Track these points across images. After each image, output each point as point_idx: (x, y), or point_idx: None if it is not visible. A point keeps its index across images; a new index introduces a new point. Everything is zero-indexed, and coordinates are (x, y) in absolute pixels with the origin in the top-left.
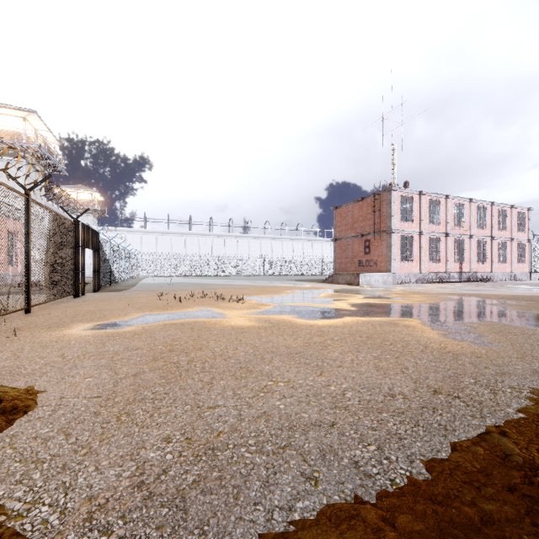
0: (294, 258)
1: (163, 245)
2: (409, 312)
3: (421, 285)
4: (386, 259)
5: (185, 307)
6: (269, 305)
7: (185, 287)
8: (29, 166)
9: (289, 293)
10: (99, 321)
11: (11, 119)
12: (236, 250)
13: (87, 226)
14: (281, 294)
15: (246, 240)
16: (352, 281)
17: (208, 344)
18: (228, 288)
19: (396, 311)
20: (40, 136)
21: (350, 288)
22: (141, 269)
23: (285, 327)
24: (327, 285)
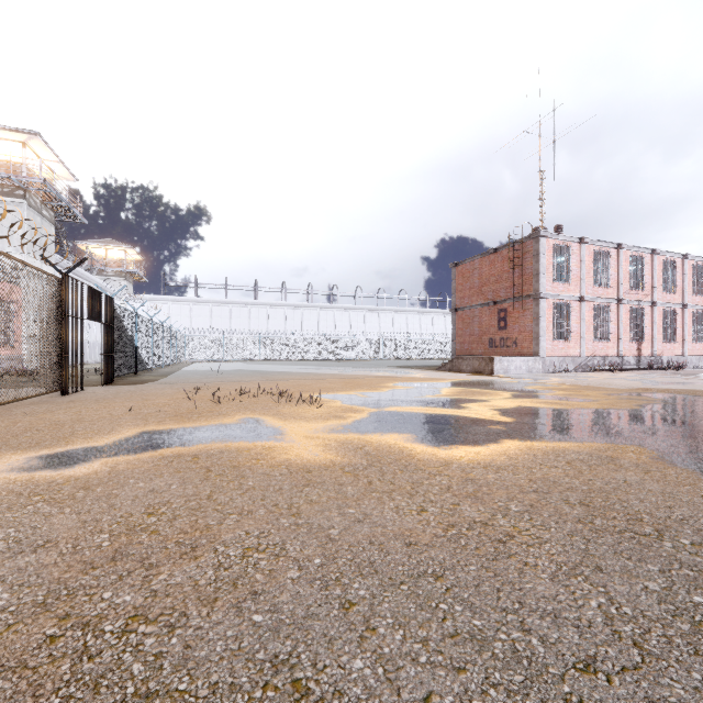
0: (395, 337)
1: (220, 319)
2: (613, 427)
3: (586, 375)
4: (531, 337)
5: (221, 415)
6: (362, 411)
7: (240, 377)
8: (31, 209)
9: (392, 388)
10: (49, 447)
11: (7, 145)
12: (317, 326)
13: (88, 286)
14: (380, 389)
15: (330, 312)
16: (482, 369)
17: (220, 525)
18: (302, 379)
19: (587, 425)
20: (49, 169)
21: (482, 379)
22: (190, 350)
23: (395, 467)
24: (445, 375)
